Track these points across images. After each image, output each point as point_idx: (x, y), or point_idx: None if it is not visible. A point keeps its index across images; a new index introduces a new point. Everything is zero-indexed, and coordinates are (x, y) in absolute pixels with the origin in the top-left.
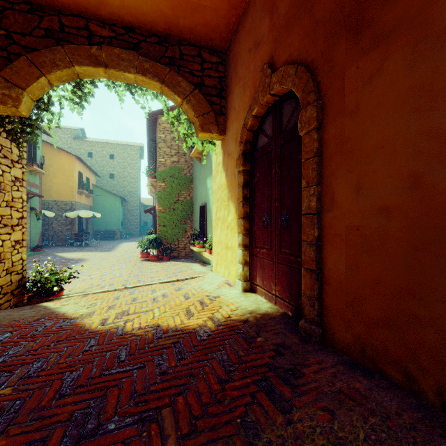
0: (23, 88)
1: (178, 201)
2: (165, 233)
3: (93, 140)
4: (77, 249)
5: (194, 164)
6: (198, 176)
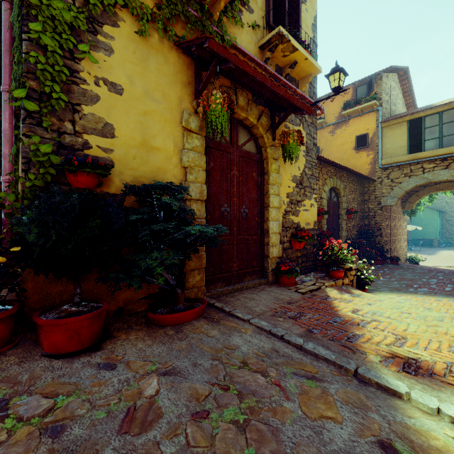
0: (413, 203)
1: None
2: None
3: None
4: None
5: None
6: None
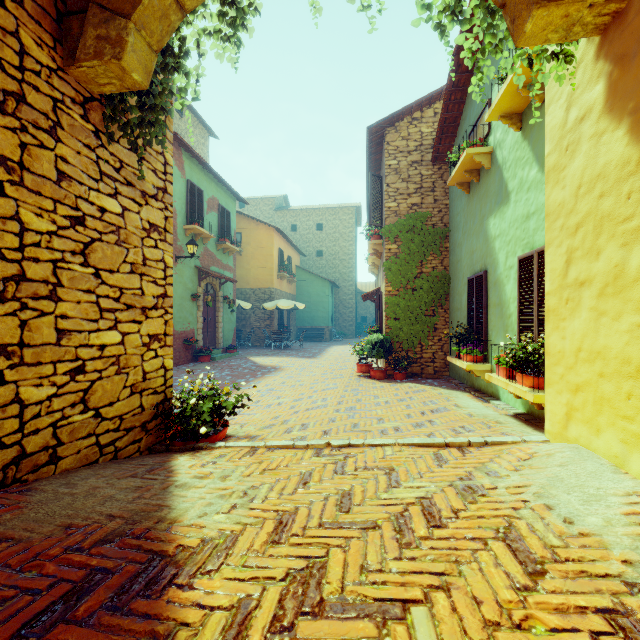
0: (127, 14)
1: (421, 274)
2: (398, 332)
3: (296, 208)
4: (274, 353)
5: (452, 202)
6: (462, 223)
